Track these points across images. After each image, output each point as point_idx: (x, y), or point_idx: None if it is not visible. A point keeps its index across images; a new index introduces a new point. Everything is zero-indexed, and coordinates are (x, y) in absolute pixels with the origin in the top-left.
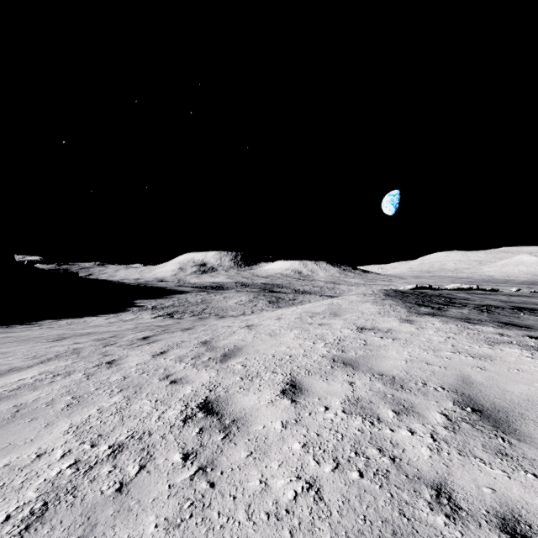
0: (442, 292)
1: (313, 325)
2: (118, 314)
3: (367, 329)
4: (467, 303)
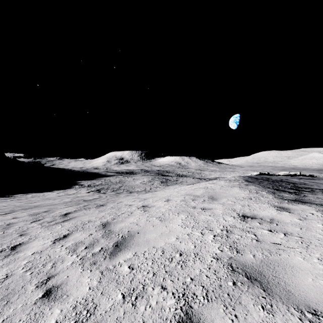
0: (281, 178)
1: (196, 209)
2: (65, 190)
3: (249, 218)
4: (311, 188)
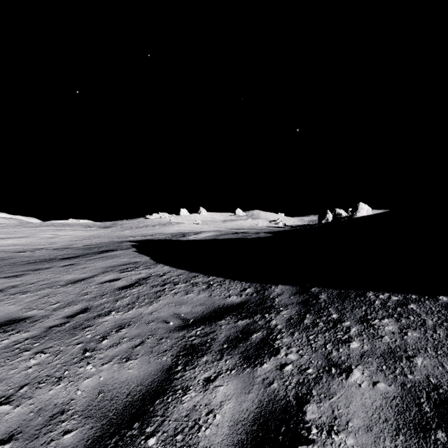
0: None
1: None
2: None
3: None
4: None
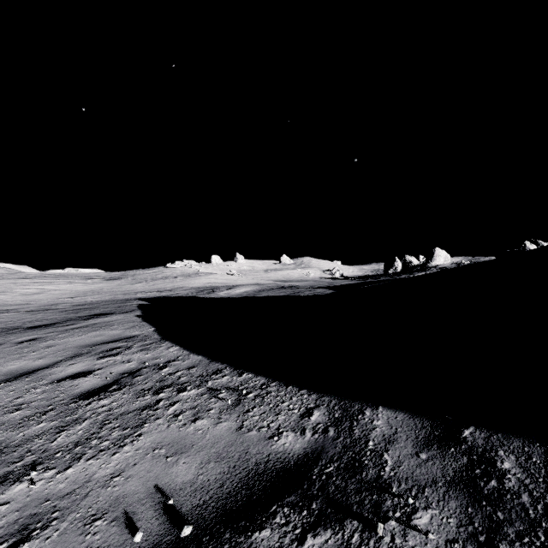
0: None
1: None
2: None
3: None
4: None
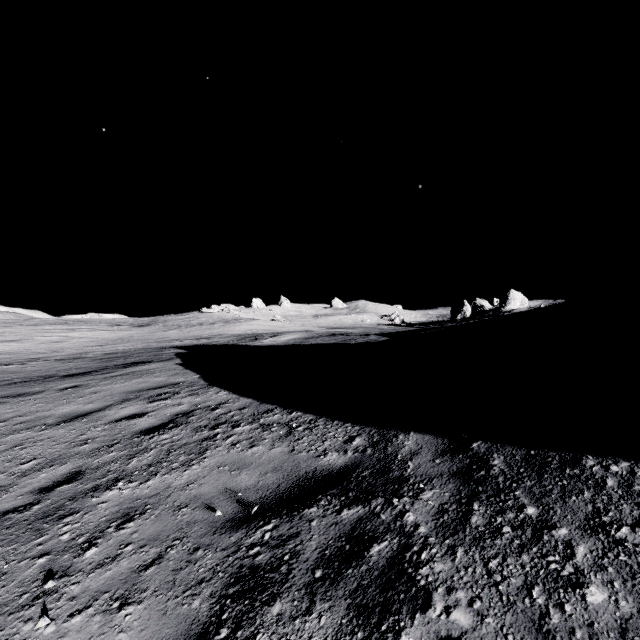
0: None
1: None
2: None
3: None
4: None
